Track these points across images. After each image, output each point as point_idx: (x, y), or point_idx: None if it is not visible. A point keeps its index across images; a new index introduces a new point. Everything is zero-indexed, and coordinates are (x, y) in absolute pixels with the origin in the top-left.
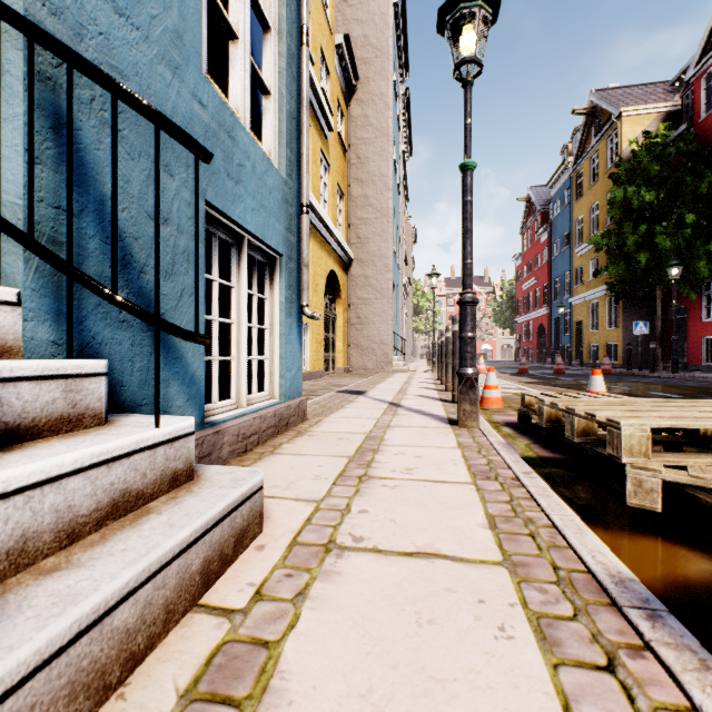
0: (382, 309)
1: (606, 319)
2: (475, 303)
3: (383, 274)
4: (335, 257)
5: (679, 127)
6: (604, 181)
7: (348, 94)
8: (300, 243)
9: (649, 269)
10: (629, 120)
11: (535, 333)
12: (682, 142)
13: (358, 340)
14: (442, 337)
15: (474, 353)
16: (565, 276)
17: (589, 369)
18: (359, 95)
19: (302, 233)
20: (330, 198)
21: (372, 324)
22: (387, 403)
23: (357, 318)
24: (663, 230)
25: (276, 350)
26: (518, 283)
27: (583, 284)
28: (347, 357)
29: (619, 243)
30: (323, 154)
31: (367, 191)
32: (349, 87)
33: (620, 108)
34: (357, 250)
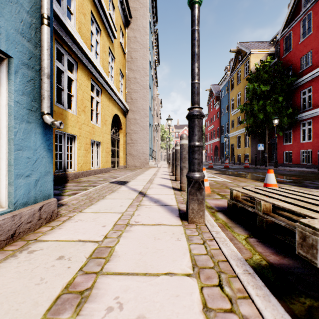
0: (143, 136)
1: (244, 143)
2: (202, 116)
3: (144, 118)
4: (118, 107)
5: (274, 60)
6: (243, 82)
7: (126, 24)
8: (41, 52)
9: (263, 121)
10: (253, 56)
11: (213, 149)
12: (276, 66)
13: (131, 152)
14: (173, 150)
15: (201, 159)
16: (226, 124)
17: (237, 165)
18: (132, 26)
19: (42, 43)
20: (115, 75)
21: (138, 143)
22: (137, 192)
23: (131, 140)
24: (269, 104)
25: (3, 157)
26: (206, 127)
27: (234, 127)
28: (126, 160)
29: (251, 108)
30: (110, 50)
31: (136, 75)
32: (127, 21)
33: (250, 50)
34: (131, 105)
